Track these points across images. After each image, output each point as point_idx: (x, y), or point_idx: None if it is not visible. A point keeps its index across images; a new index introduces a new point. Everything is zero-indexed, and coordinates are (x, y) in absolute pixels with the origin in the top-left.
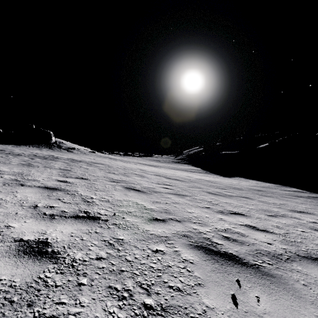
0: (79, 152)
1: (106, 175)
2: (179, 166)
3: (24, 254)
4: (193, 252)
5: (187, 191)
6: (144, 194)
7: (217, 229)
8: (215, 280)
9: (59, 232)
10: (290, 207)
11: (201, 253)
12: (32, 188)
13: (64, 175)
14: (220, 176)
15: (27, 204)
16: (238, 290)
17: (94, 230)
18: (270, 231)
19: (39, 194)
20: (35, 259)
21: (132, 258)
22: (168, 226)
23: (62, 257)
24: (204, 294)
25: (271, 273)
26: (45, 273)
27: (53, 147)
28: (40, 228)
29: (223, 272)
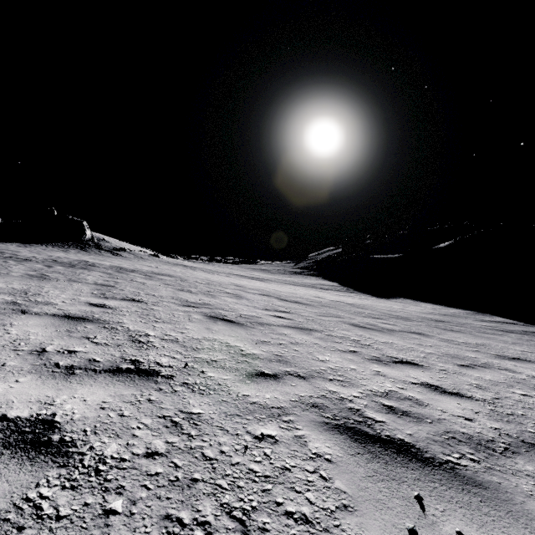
0: (132, 255)
1: (176, 295)
2: (301, 279)
3: (3, 447)
4: (330, 438)
5: (316, 322)
6: (242, 328)
7: (373, 392)
8: (375, 497)
9: (80, 401)
10: (495, 351)
11: (346, 439)
12: (41, 317)
13: (102, 294)
14: (371, 297)
15: (26, 347)
16: (421, 519)
17: (146, 396)
18: (466, 394)
19: (52, 328)
20: (23, 458)
21: (216, 453)
22: (284, 388)
23: (78, 452)
24: (357, 530)
25: (478, 479)
26: (40, 487)
27: (88, 248)
28: (45, 394)
29: (389, 479)
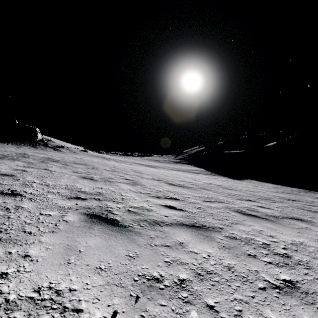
0: (68, 151)
1: (73, 183)
2: (180, 166)
3: None
4: None
5: (206, 211)
6: (124, 238)
7: None
8: None
9: None
10: None
11: None
12: None
13: None
14: (228, 178)
15: None
16: None
17: None
18: None
19: None
20: None
21: None
22: None
23: None
24: None
25: None
26: None
27: (38, 145)
28: None
29: None
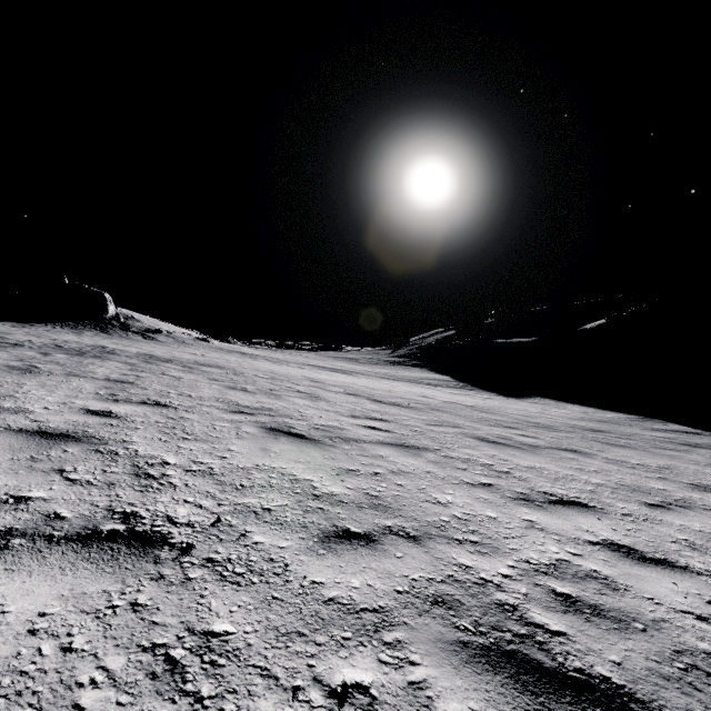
0: (171, 339)
1: (223, 395)
2: (400, 371)
3: None
4: (475, 684)
5: (426, 434)
6: (316, 447)
7: (532, 564)
8: None
9: None
10: (688, 478)
11: (505, 686)
12: None
13: (111, 395)
14: (497, 395)
15: None
16: None
17: (129, 594)
18: (678, 563)
19: (7, 453)
20: None
21: None
22: (383, 562)
23: None
24: None
25: None
26: None
27: (111, 329)
28: None
29: None
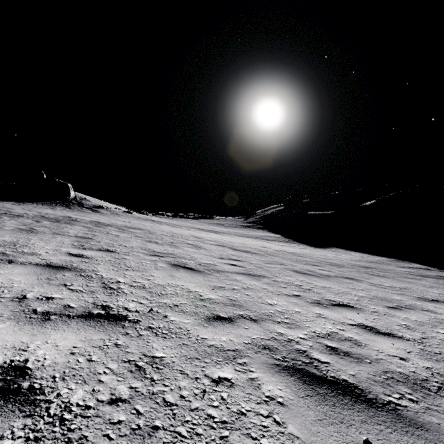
0: (109, 212)
1: (144, 246)
2: (250, 232)
3: None
4: (281, 380)
5: (264, 269)
6: (200, 275)
7: (316, 333)
8: (326, 442)
9: (52, 347)
10: (417, 294)
11: (295, 381)
12: (25, 266)
13: (81, 245)
14: (309, 246)
15: (8, 294)
16: None
17: (113, 340)
18: (397, 335)
19: (34, 276)
20: None
21: (176, 398)
22: (238, 330)
23: (45, 400)
24: None
25: (419, 420)
26: (3, 440)
27: (72, 206)
28: (20, 340)
29: (338, 423)
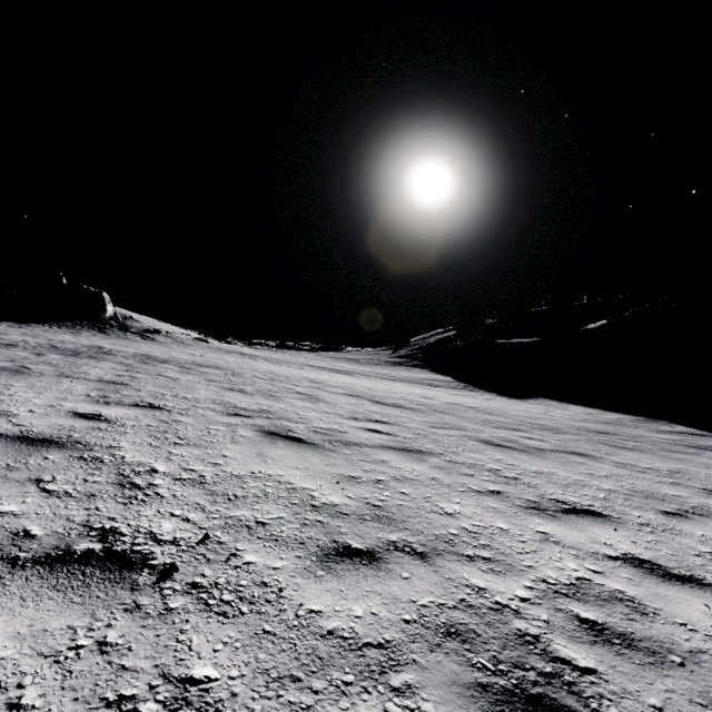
0: (170, 339)
1: (220, 397)
2: (401, 372)
3: None
4: None
5: (429, 438)
6: (315, 452)
7: (550, 584)
8: None
9: None
10: (700, 482)
11: None
12: None
13: (102, 397)
14: (499, 396)
15: None
16: None
17: (97, 631)
18: (706, 580)
19: None
20: None
21: None
22: (388, 585)
23: None
24: None
25: None
26: None
27: (109, 329)
28: None
29: None
